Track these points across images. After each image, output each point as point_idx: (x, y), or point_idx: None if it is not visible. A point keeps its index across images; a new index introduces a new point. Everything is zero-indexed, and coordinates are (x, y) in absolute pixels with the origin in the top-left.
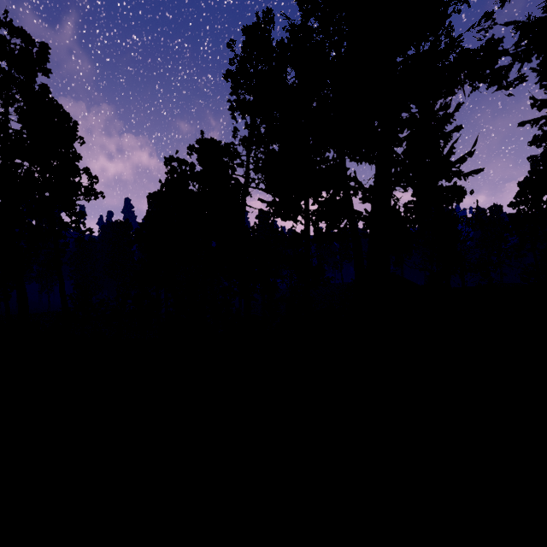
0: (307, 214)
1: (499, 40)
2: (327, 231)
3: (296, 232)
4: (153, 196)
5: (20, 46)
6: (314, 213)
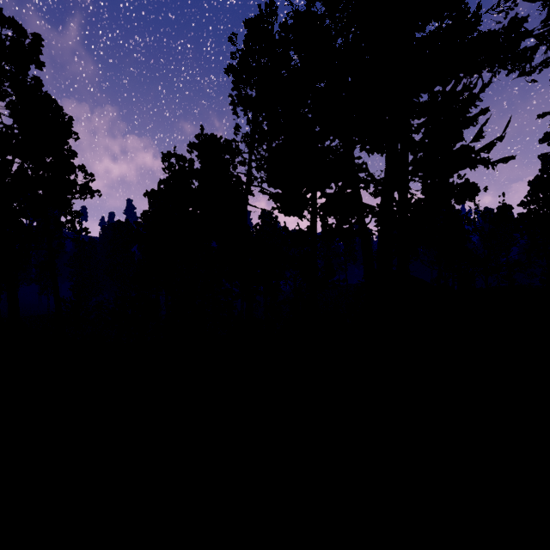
0: (314, 209)
1: (523, 20)
2: (338, 226)
3: (301, 229)
4: (150, 193)
5: (12, 37)
6: (321, 207)
